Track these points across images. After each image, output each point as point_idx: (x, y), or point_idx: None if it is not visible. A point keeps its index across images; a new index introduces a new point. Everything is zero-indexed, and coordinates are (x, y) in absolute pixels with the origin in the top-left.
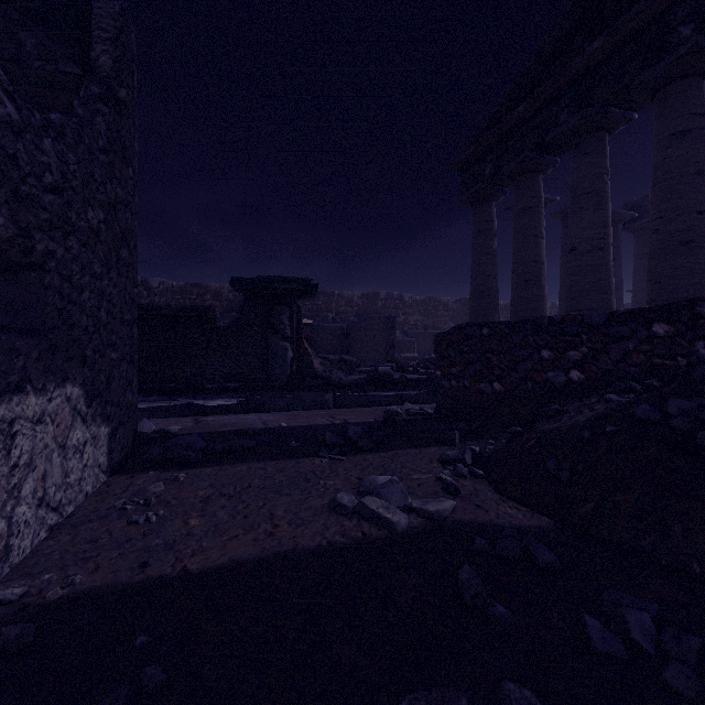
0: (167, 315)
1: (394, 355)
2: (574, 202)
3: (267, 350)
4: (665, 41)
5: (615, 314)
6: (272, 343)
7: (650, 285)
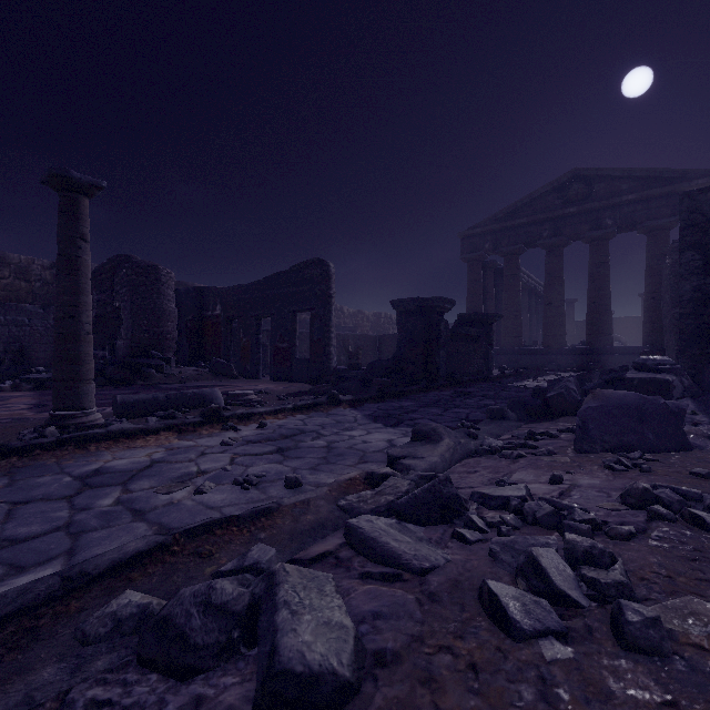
0: (469, 335)
1: None
2: (551, 280)
3: (487, 356)
4: (600, 222)
5: None
6: (491, 351)
7: (591, 327)
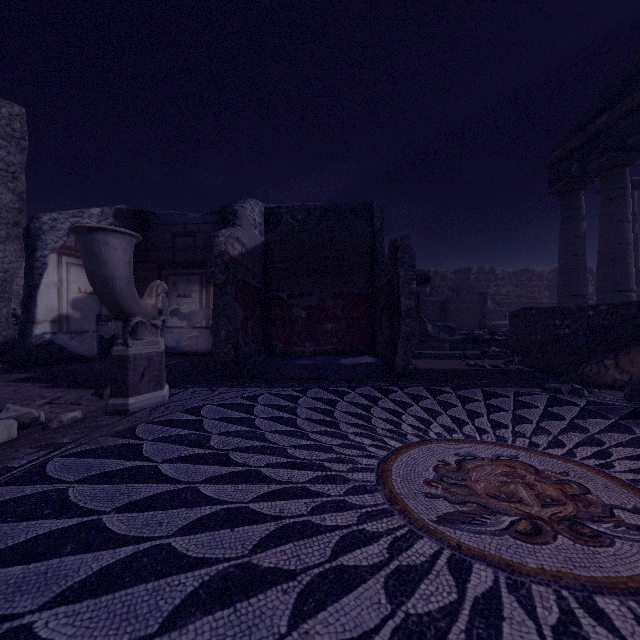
0: None
1: (486, 322)
2: None
3: None
4: None
5: (579, 307)
6: None
7: None
